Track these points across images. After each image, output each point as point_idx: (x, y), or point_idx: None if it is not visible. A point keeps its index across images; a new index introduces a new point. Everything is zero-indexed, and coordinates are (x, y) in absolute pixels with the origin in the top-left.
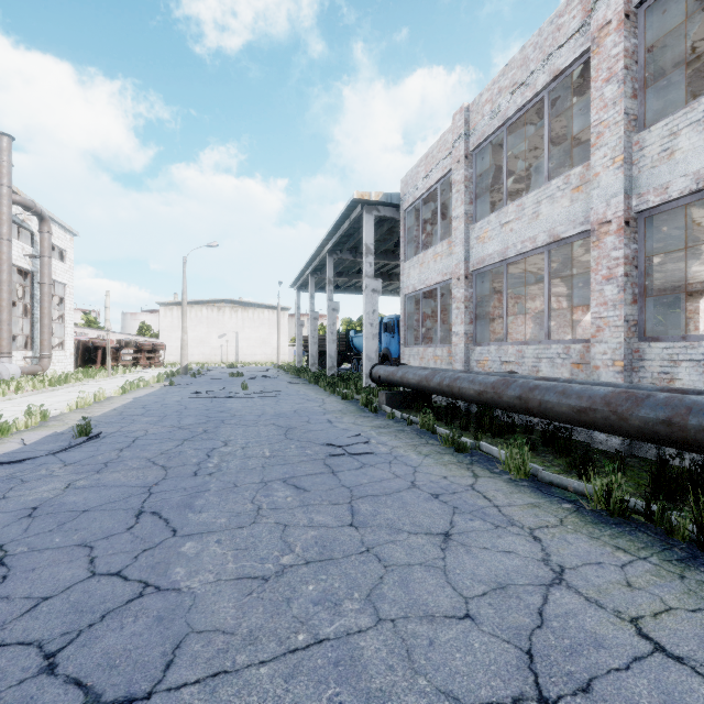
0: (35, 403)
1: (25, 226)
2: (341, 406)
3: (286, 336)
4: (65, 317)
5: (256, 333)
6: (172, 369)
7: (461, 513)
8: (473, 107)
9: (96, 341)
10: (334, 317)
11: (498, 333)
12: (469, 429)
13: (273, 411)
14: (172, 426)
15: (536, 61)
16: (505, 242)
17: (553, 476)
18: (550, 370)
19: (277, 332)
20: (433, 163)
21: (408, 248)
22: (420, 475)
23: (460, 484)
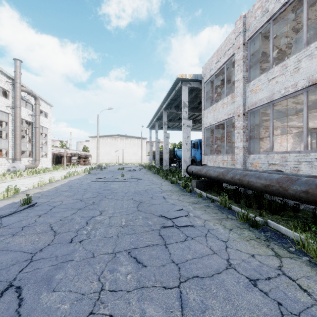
0: (22, 183)
1: (29, 101)
2: (170, 187)
3: (145, 151)
4: (47, 142)
5: (132, 150)
6: (93, 166)
7: (290, 315)
8: (248, 14)
9: (61, 153)
10: (167, 141)
11: (256, 148)
12: (252, 207)
13: (133, 190)
14: (77, 198)
15: None
16: (272, 90)
17: None
18: (309, 169)
19: (141, 149)
20: (222, 53)
21: (206, 102)
22: (232, 252)
23: (269, 266)
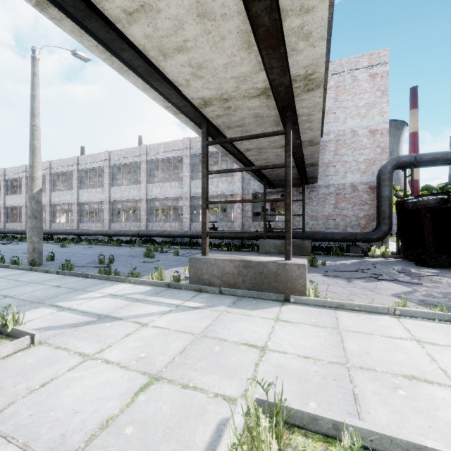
0: None
1: None
2: None
3: None
4: None
5: None
6: None
7: None
8: (7, 169)
9: None
10: None
11: None
12: None
13: None
14: None
15: (17, 171)
16: (12, 203)
17: (4, 239)
18: (19, 228)
19: None
20: None
21: None
22: None
23: None
